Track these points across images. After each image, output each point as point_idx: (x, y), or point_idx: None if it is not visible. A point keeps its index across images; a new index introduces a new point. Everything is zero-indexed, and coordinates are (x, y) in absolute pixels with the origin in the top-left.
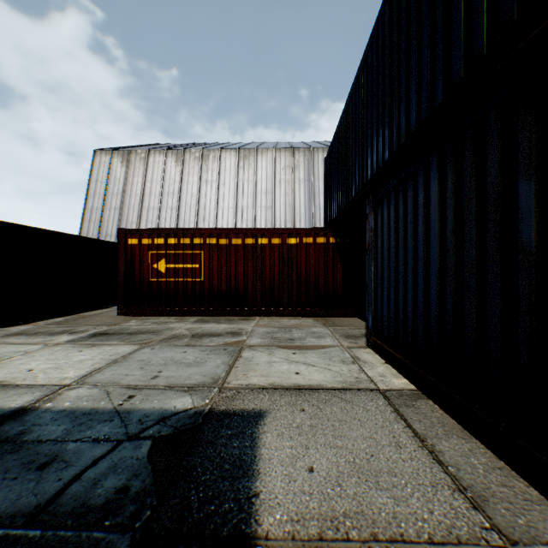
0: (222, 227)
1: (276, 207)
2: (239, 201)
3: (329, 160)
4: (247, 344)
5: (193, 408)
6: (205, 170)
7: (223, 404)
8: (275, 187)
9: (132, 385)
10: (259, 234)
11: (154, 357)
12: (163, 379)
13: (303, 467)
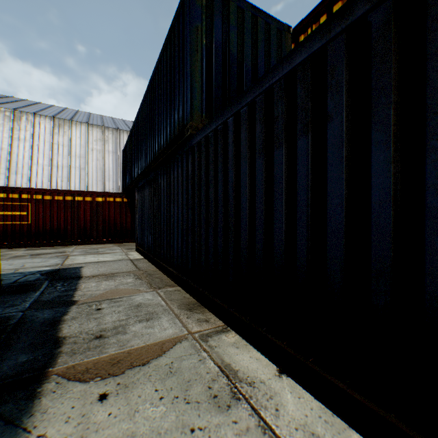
0: (37, 180)
1: (89, 169)
2: (55, 160)
3: (124, 153)
4: (72, 255)
5: (52, 269)
6: (18, 129)
7: (65, 267)
8: (88, 154)
9: (13, 269)
10: (76, 194)
11: (14, 262)
12: (30, 266)
13: (97, 270)
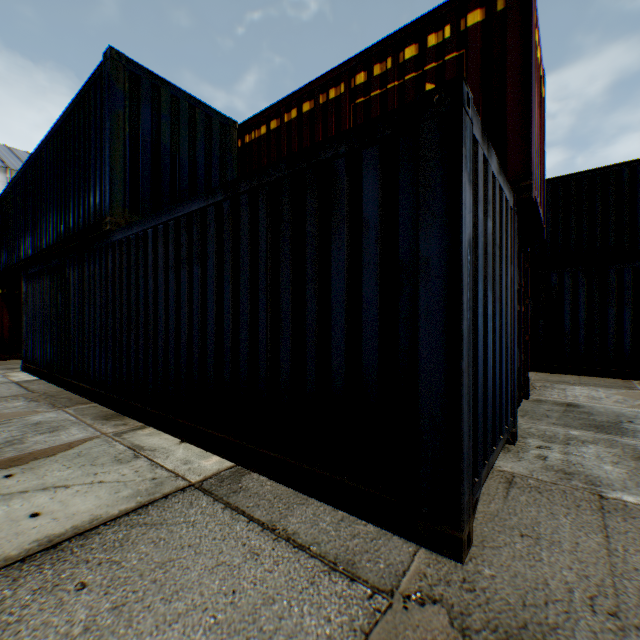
0: None
1: None
2: None
3: None
4: None
5: None
6: None
7: None
8: None
9: None
10: None
11: None
12: None
13: None
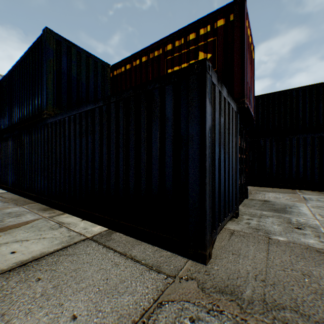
0: None
1: None
2: None
3: None
4: None
5: None
6: None
7: None
8: None
9: None
10: None
11: None
12: None
13: None
